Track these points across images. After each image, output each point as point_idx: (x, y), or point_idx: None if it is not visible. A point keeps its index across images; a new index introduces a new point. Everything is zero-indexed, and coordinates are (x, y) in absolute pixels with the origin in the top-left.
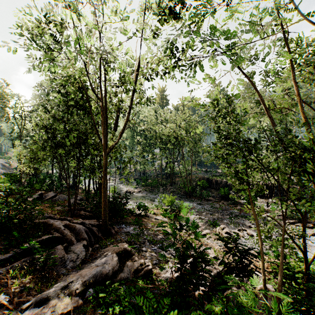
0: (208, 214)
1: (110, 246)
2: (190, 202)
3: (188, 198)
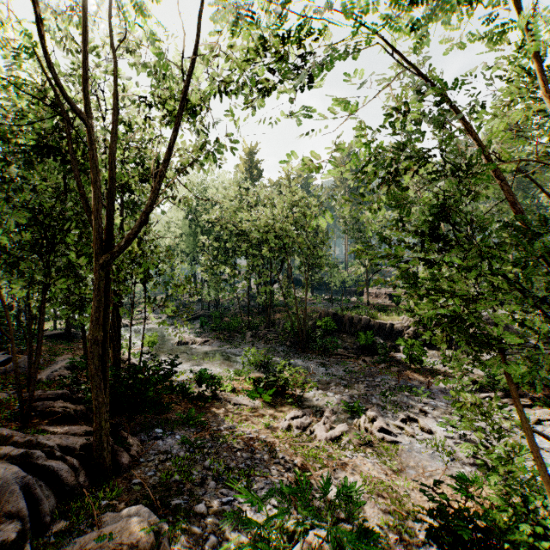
0: (341, 387)
1: (102, 517)
2: (304, 361)
3: (299, 353)
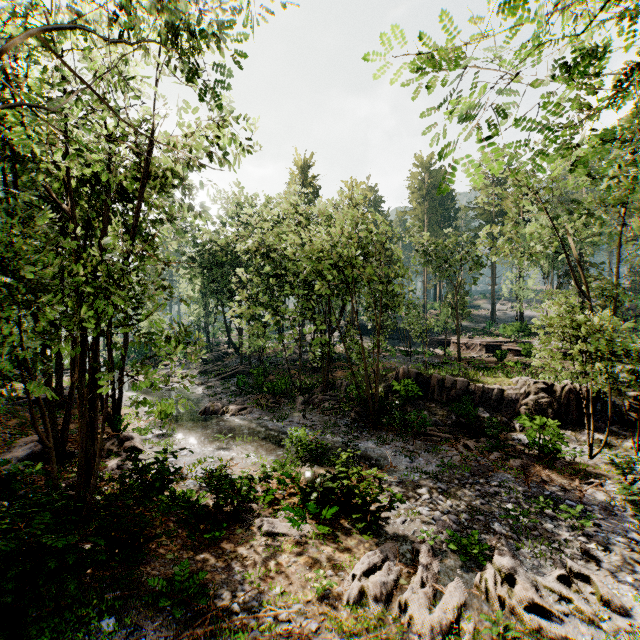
0: (439, 496)
1: None
2: (377, 444)
3: (369, 430)
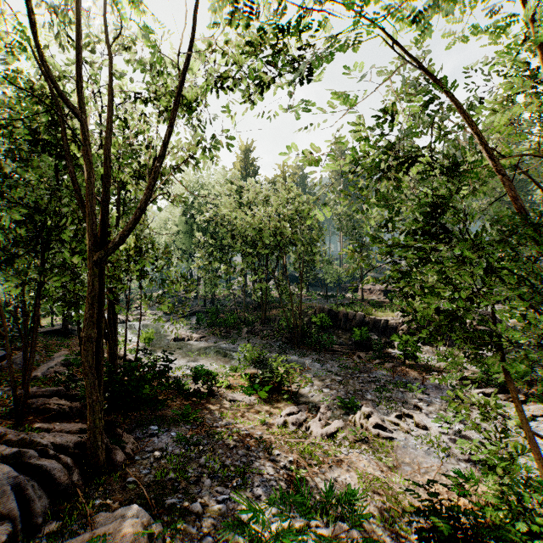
0: (336, 383)
1: (95, 518)
2: (300, 357)
3: (295, 349)
